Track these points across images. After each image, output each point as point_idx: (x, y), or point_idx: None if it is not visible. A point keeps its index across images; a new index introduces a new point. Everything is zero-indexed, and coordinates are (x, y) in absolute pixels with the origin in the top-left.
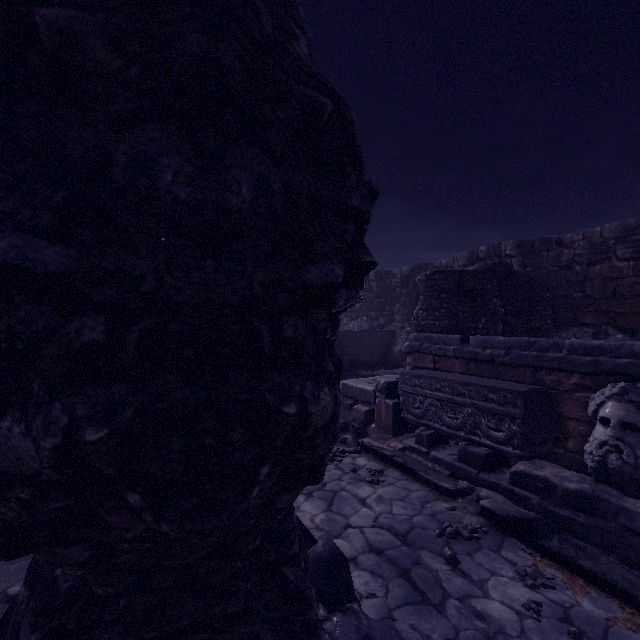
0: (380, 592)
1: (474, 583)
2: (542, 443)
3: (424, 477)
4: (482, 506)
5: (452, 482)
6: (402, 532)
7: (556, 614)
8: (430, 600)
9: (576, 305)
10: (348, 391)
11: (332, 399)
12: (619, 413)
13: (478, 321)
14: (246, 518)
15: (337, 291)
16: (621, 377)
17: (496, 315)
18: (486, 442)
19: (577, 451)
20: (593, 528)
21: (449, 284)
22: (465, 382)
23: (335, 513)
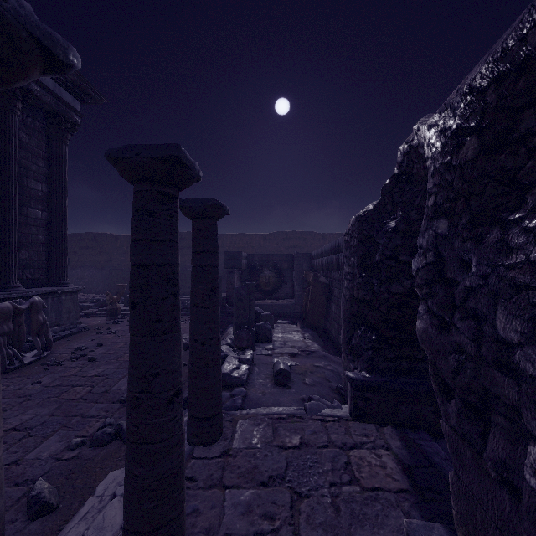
0: None
1: None
2: None
3: None
4: None
5: None
6: None
7: None
8: None
9: None
10: None
11: None
12: None
13: None
14: None
15: None
16: None
17: None
18: None
19: None
20: None
21: None
22: None
23: None
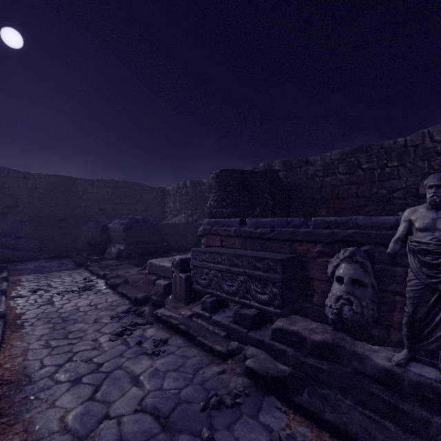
0: None
1: None
2: (296, 301)
3: (202, 342)
4: (247, 366)
5: (226, 343)
6: (165, 413)
7: None
8: None
9: (316, 203)
10: (153, 269)
11: None
12: (350, 272)
13: (254, 209)
14: None
15: None
16: (349, 244)
17: (267, 206)
18: (254, 304)
19: (320, 304)
20: (334, 374)
21: (233, 180)
22: (239, 254)
23: (97, 401)
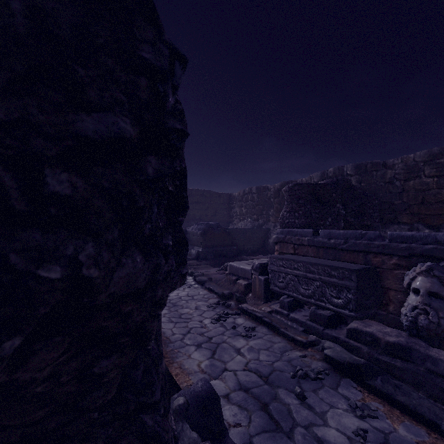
0: (244, 422)
1: (317, 414)
2: (370, 307)
3: (284, 332)
4: (325, 354)
5: (304, 336)
6: (265, 374)
7: (378, 439)
8: (282, 428)
9: (396, 209)
10: (233, 270)
11: (149, 267)
12: (426, 285)
13: (326, 220)
14: (53, 386)
15: (144, 158)
16: (428, 259)
17: (339, 215)
18: (330, 307)
19: (396, 313)
20: (407, 371)
21: (305, 193)
22: (315, 263)
23: (216, 360)
